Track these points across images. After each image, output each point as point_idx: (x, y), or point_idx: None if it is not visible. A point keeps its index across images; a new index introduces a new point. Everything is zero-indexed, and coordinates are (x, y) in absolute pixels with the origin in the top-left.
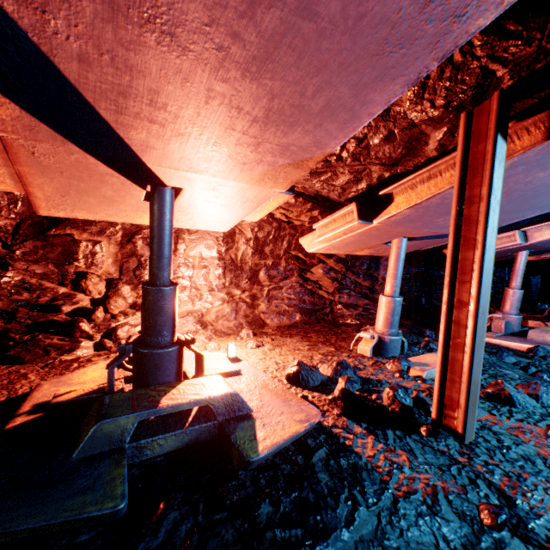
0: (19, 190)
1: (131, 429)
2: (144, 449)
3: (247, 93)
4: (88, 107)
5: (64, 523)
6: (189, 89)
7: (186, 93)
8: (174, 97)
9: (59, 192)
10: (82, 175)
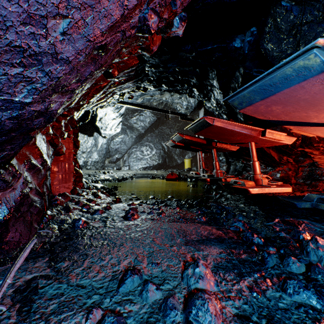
0: (315, 135)
1: (315, 198)
2: (318, 205)
3: (320, 107)
4: (299, 122)
5: (288, 202)
6: (309, 113)
7: (309, 113)
8: (309, 115)
9: (323, 134)
10: (320, 129)
